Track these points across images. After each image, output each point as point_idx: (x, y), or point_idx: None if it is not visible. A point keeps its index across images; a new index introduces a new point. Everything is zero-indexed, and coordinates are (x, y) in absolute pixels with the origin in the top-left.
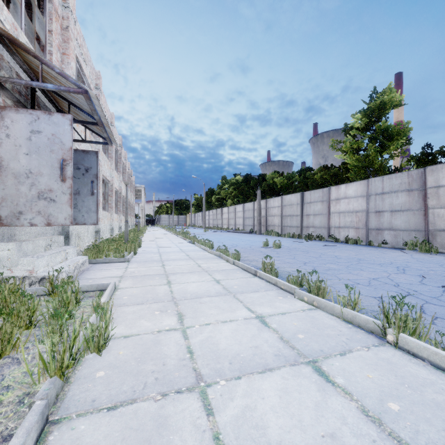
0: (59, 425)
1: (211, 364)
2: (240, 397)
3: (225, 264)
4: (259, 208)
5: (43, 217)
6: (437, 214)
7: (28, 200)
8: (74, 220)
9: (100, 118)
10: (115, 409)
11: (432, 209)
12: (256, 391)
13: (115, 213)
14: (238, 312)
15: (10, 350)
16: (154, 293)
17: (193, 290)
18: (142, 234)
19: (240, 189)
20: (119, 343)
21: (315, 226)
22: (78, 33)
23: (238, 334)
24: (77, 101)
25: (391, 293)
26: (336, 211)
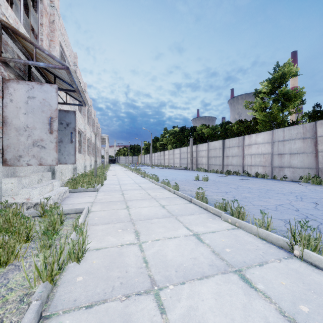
0: (50, 320)
1: (161, 272)
2: (185, 299)
3: (168, 193)
4: (191, 151)
5: (36, 159)
6: None
7: (26, 147)
8: (58, 161)
9: (77, 87)
10: (91, 308)
11: (321, 152)
12: (197, 294)
13: (87, 155)
14: (180, 230)
15: (13, 259)
16: (116, 215)
17: (145, 213)
18: (107, 170)
19: (177, 137)
20: (93, 254)
21: (233, 164)
22: (61, 25)
23: (181, 248)
24: (61, 74)
25: (293, 216)
26: (249, 154)
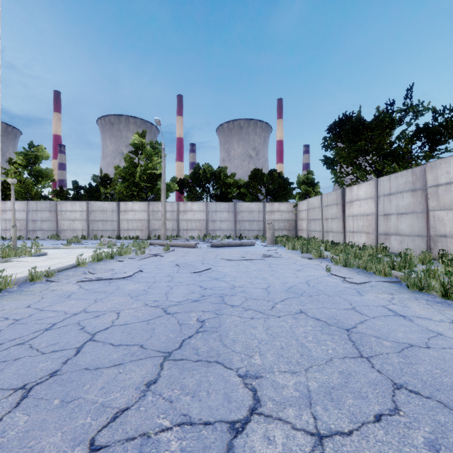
0: None
1: None
2: None
3: None
4: None
5: None
6: (62, 223)
7: None
8: None
9: None
10: None
11: (60, 221)
12: None
13: None
14: None
15: None
16: None
17: None
18: None
19: None
20: None
21: None
22: None
23: None
24: None
25: None
26: (4, 219)
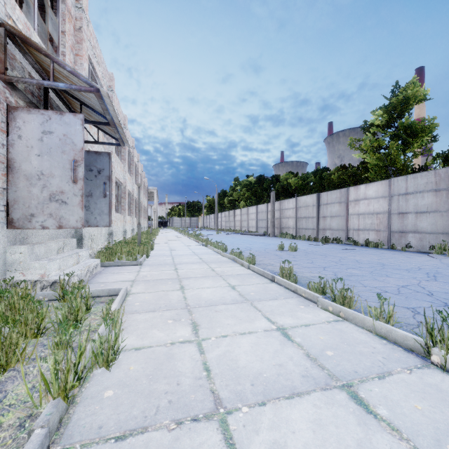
0: None
1: (230, 385)
2: (266, 429)
3: (240, 268)
4: (272, 209)
5: (54, 219)
6: None
7: (40, 202)
8: (87, 223)
9: (112, 118)
10: (124, 440)
11: None
12: (285, 422)
13: (128, 215)
14: (257, 323)
15: (15, 362)
16: (166, 300)
17: (208, 296)
18: (155, 236)
19: (253, 190)
20: (130, 356)
21: (332, 228)
22: (91, 35)
23: (259, 348)
24: (89, 101)
25: (425, 303)
26: (355, 213)
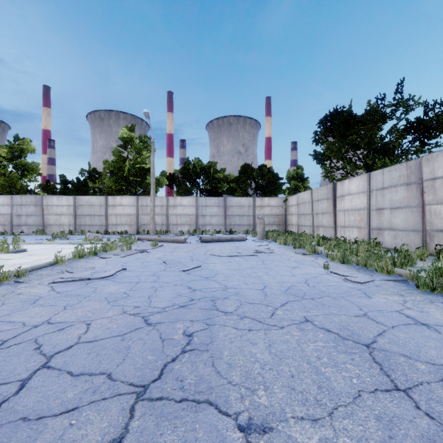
0: None
1: None
2: None
3: None
4: None
5: None
6: (48, 218)
7: None
8: None
9: None
10: None
11: (46, 215)
12: None
13: None
14: None
15: None
16: None
17: None
18: None
19: None
20: None
21: None
22: None
23: None
24: None
25: None
26: None
